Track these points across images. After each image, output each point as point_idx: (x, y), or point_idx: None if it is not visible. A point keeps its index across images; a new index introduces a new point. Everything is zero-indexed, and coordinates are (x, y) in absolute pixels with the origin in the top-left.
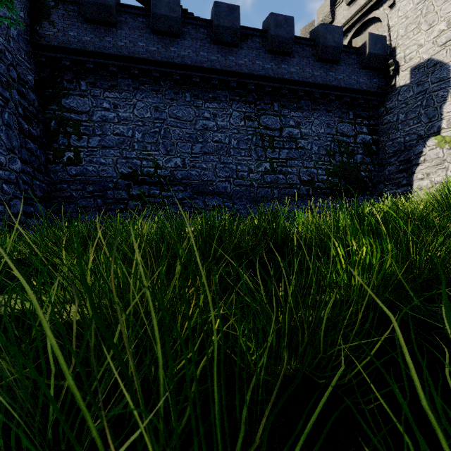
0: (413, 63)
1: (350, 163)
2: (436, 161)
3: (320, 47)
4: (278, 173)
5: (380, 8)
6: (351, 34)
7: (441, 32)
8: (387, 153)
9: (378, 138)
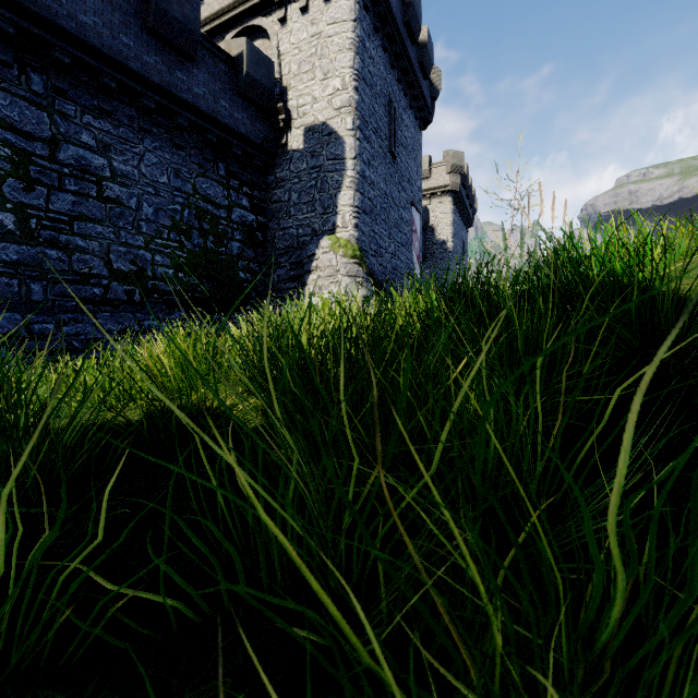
0: (307, 122)
1: (221, 253)
2: (329, 271)
3: (152, 6)
4: (46, 245)
5: (268, 16)
6: (231, 38)
7: (336, 90)
8: (278, 249)
9: (265, 222)
